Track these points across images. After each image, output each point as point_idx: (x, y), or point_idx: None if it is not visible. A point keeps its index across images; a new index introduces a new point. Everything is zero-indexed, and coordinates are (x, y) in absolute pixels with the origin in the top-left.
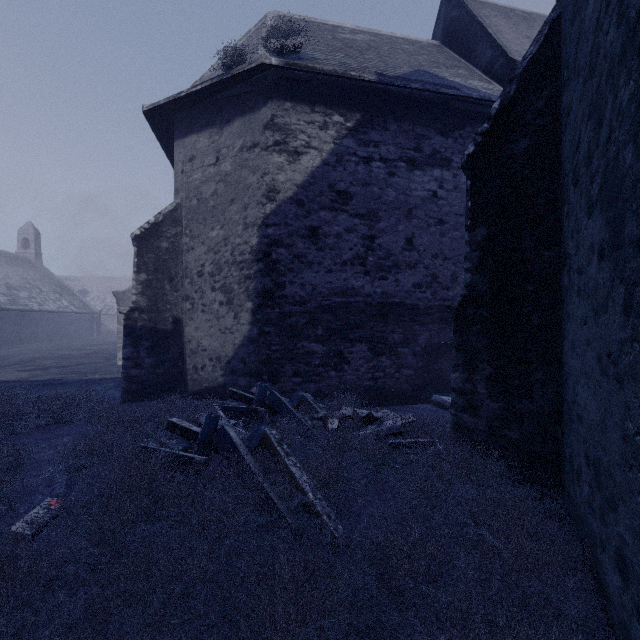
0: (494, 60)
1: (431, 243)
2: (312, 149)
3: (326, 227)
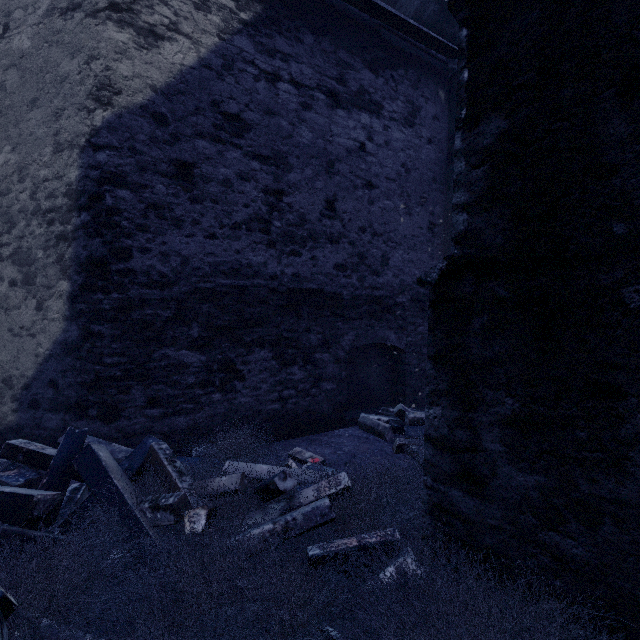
0: (424, 7)
1: (358, 211)
2: (182, 36)
3: (206, 166)
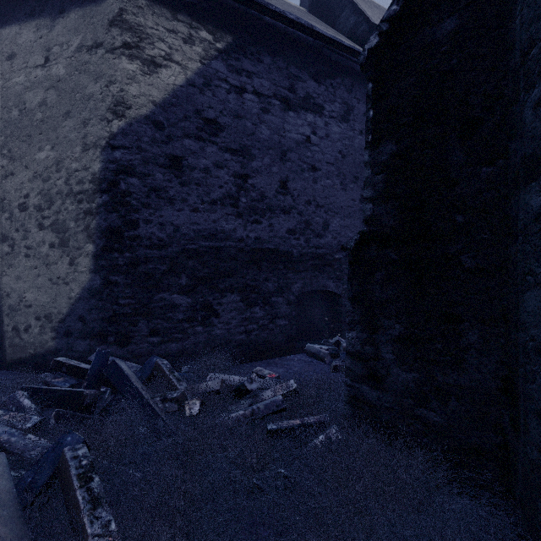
0: (357, 26)
1: (305, 189)
2: (174, 63)
3: (191, 158)
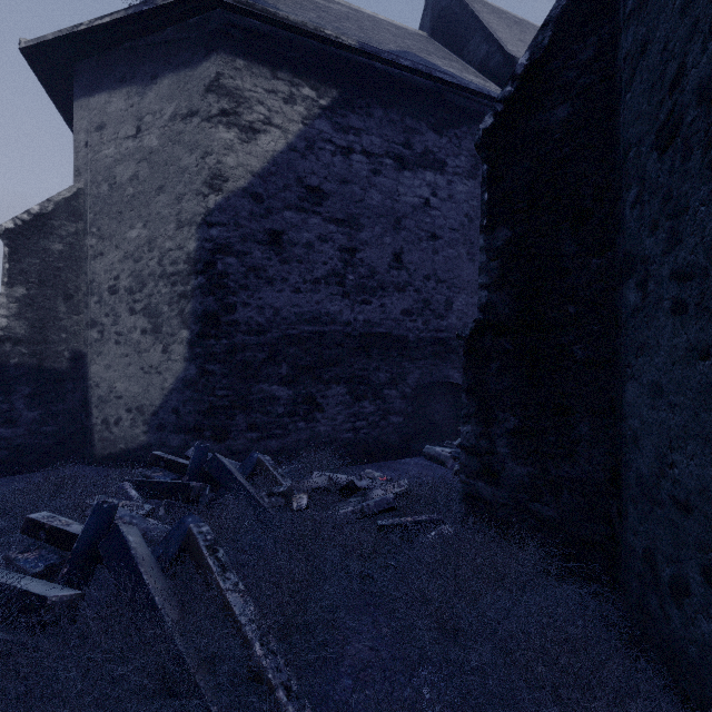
0: (490, 56)
1: (423, 261)
2: (274, 127)
3: (293, 232)
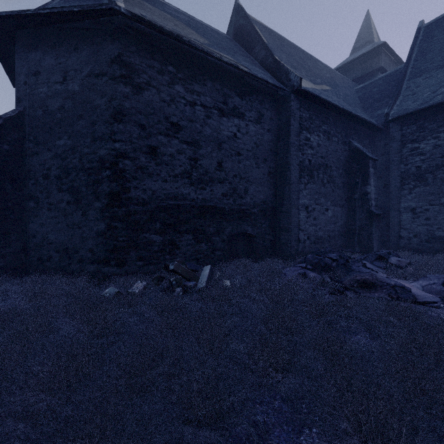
0: None
1: None
2: None
3: None
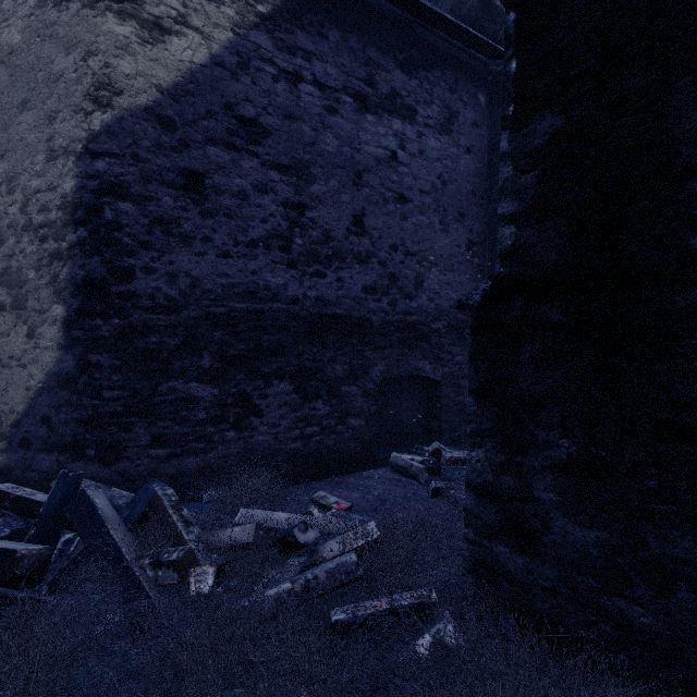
0: (462, 2)
1: (389, 228)
2: (191, 30)
3: (219, 176)
